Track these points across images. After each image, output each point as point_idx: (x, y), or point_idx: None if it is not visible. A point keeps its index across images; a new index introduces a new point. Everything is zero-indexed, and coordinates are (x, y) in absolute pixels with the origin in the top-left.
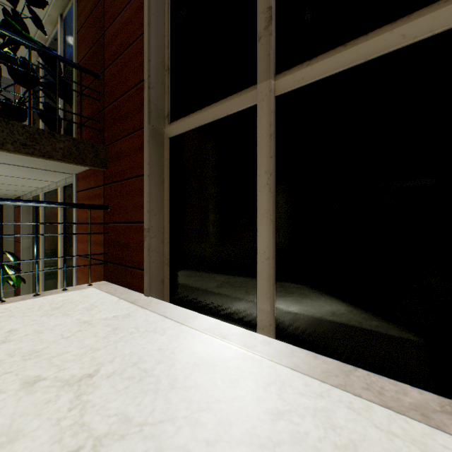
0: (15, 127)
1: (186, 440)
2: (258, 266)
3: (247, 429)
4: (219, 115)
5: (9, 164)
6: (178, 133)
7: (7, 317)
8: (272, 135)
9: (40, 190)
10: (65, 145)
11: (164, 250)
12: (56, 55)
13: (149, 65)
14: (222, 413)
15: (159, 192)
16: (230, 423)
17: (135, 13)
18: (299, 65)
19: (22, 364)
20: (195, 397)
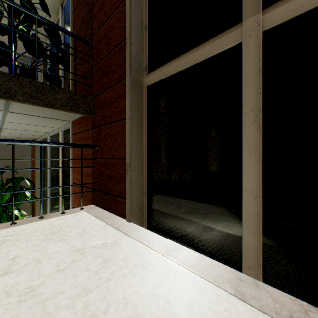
0: (24, 82)
1: None
2: (243, 204)
3: None
4: (197, 60)
5: (23, 114)
6: (155, 81)
7: (14, 241)
8: (261, 70)
9: (47, 134)
10: (63, 96)
11: (142, 182)
12: (56, 25)
13: (130, 24)
14: None
15: (138, 133)
16: None
17: None
18: None
19: (16, 308)
20: None
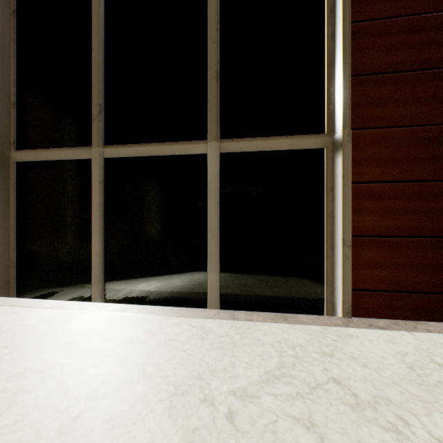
0: None
1: (36, 343)
2: (92, 262)
3: (71, 333)
4: (65, 158)
5: None
6: (26, 160)
7: None
8: (102, 181)
9: None
10: None
11: (10, 256)
12: None
13: None
14: (58, 332)
15: (4, 207)
16: (62, 334)
17: None
18: (117, 145)
19: None
20: (42, 331)
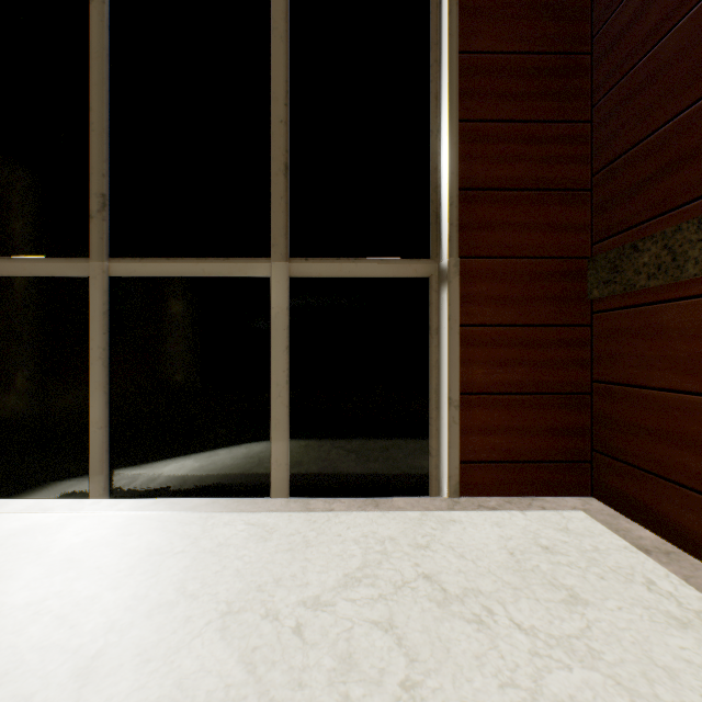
0: None
1: (10, 567)
2: (91, 436)
3: (65, 548)
4: (42, 273)
5: None
6: None
7: None
8: (107, 312)
9: None
10: None
11: None
12: None
13: None
14: (43, 549)
15: None
16: (50, 550)
17: None
18: (133, 258)
19: None
20: (16, 550)
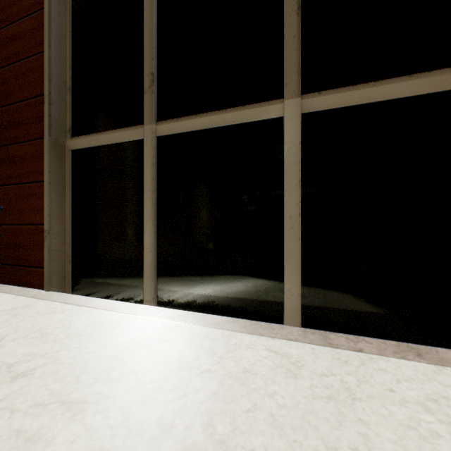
0: None
1: (75, 354)
2: (144, 257)
3: (116, 344)
4: (117, 140)
5: None
6: (80, 147)
7: None
8: (155, 164)
9: None
10: None
11: (66, 249)
12: None
13: (50, 83)
14: (102, 342)
15: (60, 197)
16: (106, 344)
17: (34, 29)
18: (171, 119)
19: None
20: (85, 338)
